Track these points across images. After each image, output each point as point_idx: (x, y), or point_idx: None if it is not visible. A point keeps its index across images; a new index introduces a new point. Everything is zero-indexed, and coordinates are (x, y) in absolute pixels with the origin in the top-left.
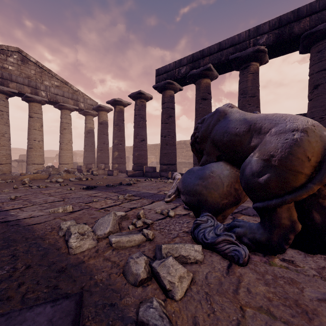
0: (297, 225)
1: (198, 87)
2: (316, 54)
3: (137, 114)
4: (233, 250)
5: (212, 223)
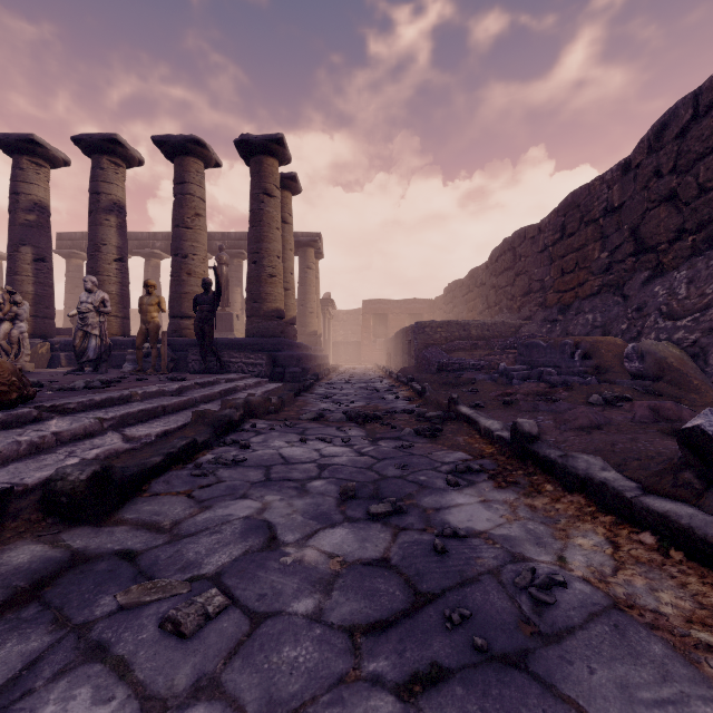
0: None
1: None
2: None
3: None
4: None
5: None
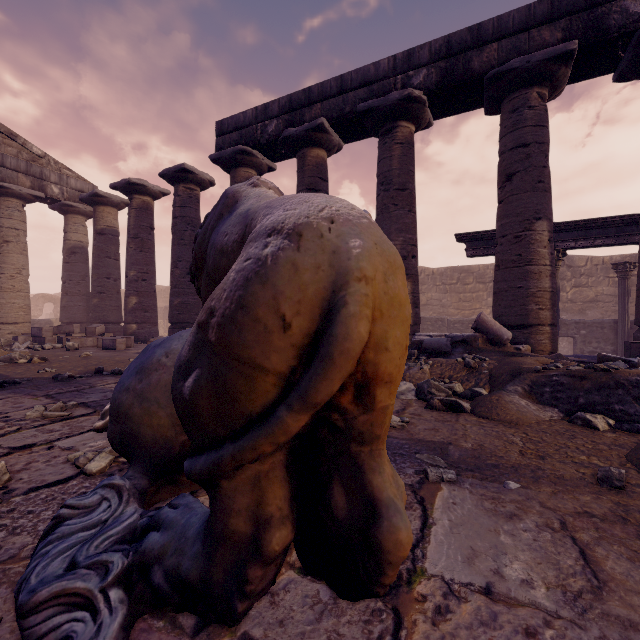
0: (269, 536)
1: (301, 164)
2: (510, 116)
3: (178, 215)
4: (64, 637)
5: (106, 513)
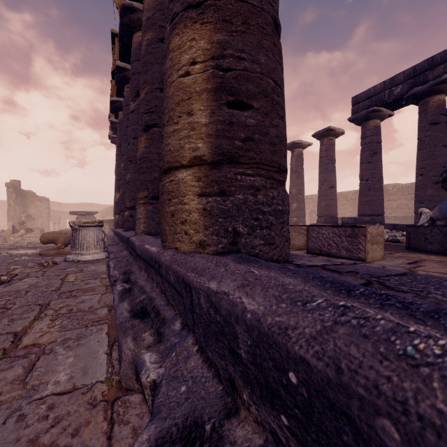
0: None
1: (423, 109)
2: None
3: (323, 156)
4: None
5: None
